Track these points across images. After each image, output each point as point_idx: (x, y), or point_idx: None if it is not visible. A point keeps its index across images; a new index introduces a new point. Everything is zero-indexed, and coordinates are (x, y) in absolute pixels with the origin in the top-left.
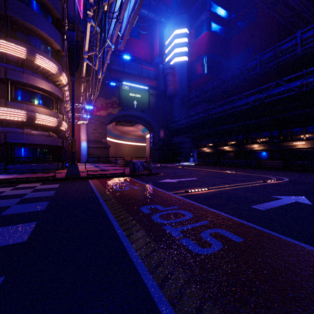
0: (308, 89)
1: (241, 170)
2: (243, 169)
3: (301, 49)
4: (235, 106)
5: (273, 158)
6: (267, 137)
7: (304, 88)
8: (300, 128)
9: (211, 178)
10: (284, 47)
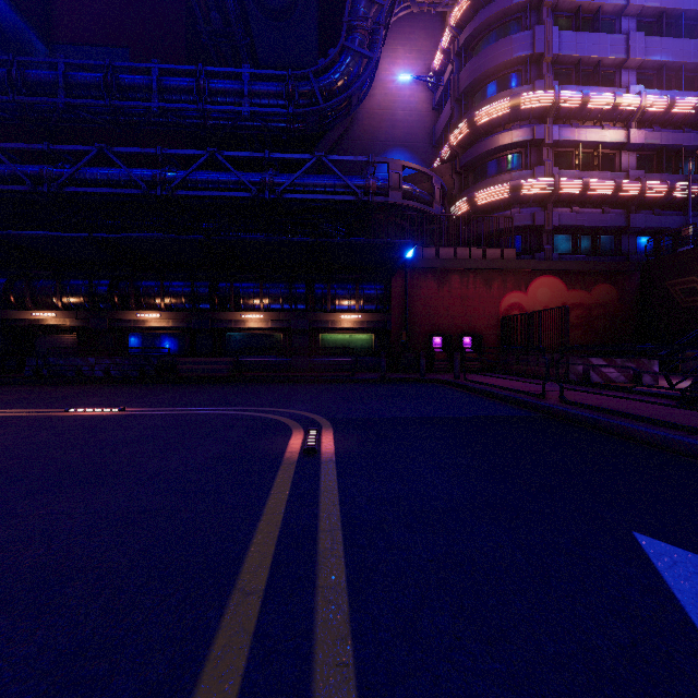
0: (273, 198)
1: (130, 397)
2: (130, 389)
3: (252, 110)
4: (85, 176)
5: (196, 350)
6: (184, 295)
7: (267, 191)
8: (254, 283)
9: (2, 516)
10: (218, 86)
